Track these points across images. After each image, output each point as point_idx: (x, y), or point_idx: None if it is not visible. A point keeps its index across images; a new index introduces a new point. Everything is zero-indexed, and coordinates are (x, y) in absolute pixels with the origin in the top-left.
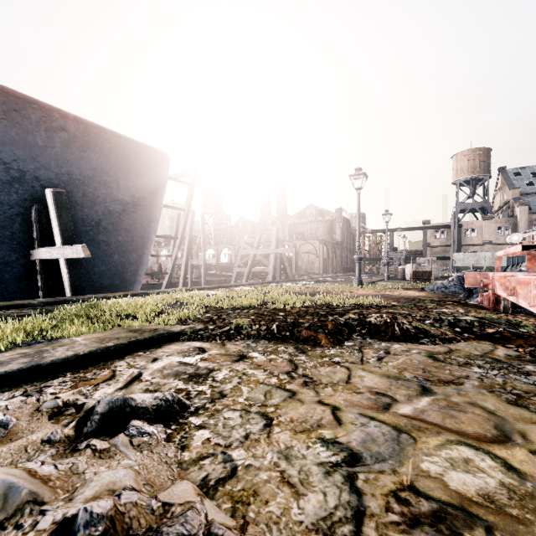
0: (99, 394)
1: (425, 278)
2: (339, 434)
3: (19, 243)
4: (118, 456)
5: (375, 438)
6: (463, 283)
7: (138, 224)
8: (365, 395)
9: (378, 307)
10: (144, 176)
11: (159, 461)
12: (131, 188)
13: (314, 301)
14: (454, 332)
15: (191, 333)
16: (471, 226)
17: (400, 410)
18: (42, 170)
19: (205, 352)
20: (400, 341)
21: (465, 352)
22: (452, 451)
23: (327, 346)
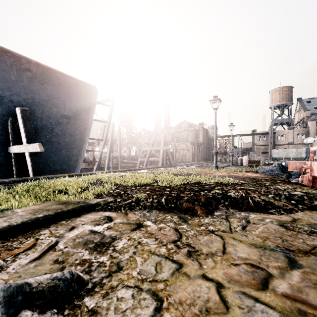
0: (13, 266)
1: (256, 164)
2: None
3: (0, 142)
4: None
5: None
6: (281, 168)
7: (78, 131)
8: (242, 268)
9: (233, 185)
10: (81, 101)
11: None
12: (73, 108)
13: (189, 180)
14: (291, 203)
15: (103, 205)
16: (281, 133)
17: (279, 288)
18: (14, 96)
19: (112, 220)
20: (254, 211)
21: (306, 221)
22: None
23: (202, 215)
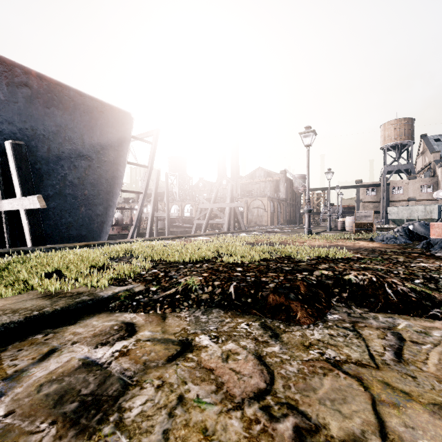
0: None
1: (366, 229)
2: None
3: None
4: None
5: None
6: (408, 234)
7: (103, 179)
8: None
9: (345, 261)
10: (108, 134)
11: None
12: (95, 145)
13: (272, 253)
14: None
15: (125, 299)
16: (397, 185)
17: None
18: (5, 124)
19: (133, 334)
20: (401, 312)
21: None
22: None
23: (305, 322)
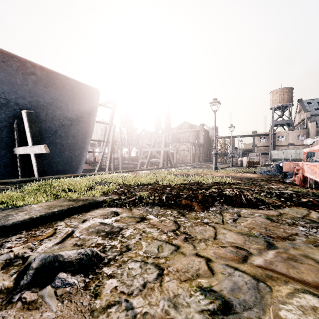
0: (41, 248)
1: (255, 165)
2: (213, 283)
3: (6, 144)
4: (43, 307)
5: (240, 286)
6: (279, 169)
7: (80, 133)
8: (228, 249)
9: (229, 184)
10: (84, 103)
11: (75, 310)
12: (75, 111)
13: (188, 180)
14: (280, 201)
15: (110, 202)
16: (281, 134)
17: (255, 262)
18: (20, 99)
19: (118, 215)
20: (246, 207)
21: (290, 215)
22: (301, 299)
23: (198, 211)
